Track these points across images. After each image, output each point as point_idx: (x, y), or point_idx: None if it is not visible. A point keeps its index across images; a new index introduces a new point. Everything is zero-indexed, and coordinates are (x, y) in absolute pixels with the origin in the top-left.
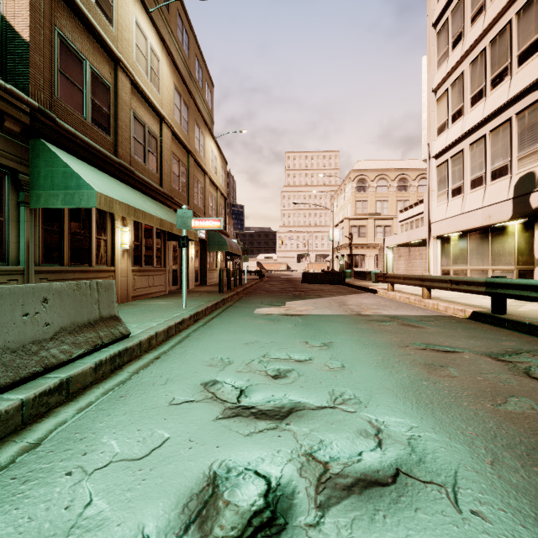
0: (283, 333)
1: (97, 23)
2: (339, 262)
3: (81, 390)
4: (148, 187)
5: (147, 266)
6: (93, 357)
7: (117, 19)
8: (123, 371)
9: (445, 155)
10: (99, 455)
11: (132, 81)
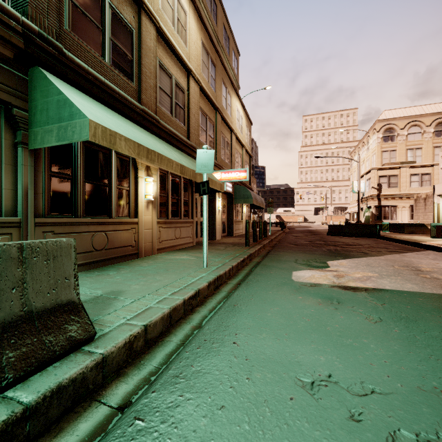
0: (375, 347)
1: None
2: (364, 214)
3: None
4: (174, 138)
5: (174, 218)
6: None
7: None
8: None
9: None
10: None
11: (157, 28)
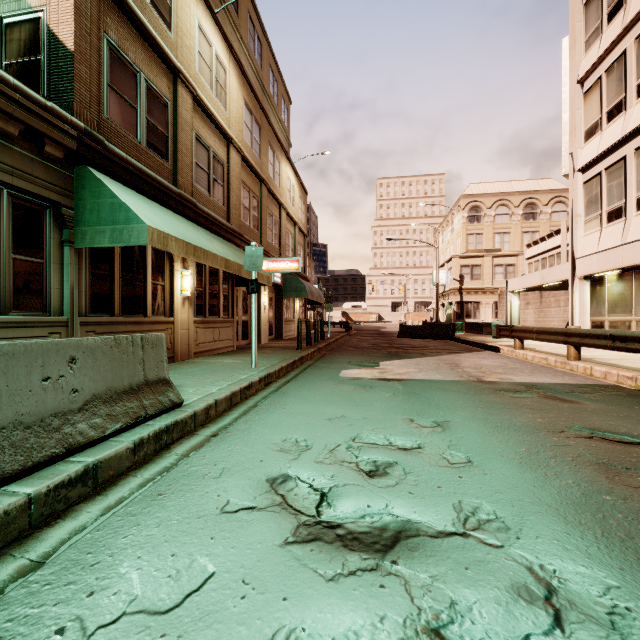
0: (379, 405)
1: (153, 28)
2: (445, 312)
3: (114, 478)
4: (213, 223)
5: (212, 317)
6: (133, 434)
7: (176, 23)
8: (171, 452)
9: (597, 166)
10: (110, 597)
11: (194, 96)
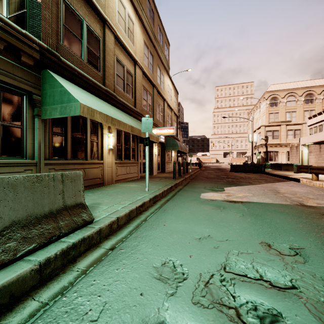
0: (235, 225)
1: None
2: (256, 157)
3: (15, 300)
4: (126, 107)
5: (126, 160)
6: (44, 252)
7: None
8: (74, 266)
9: None
10: None
11: (115, 35)
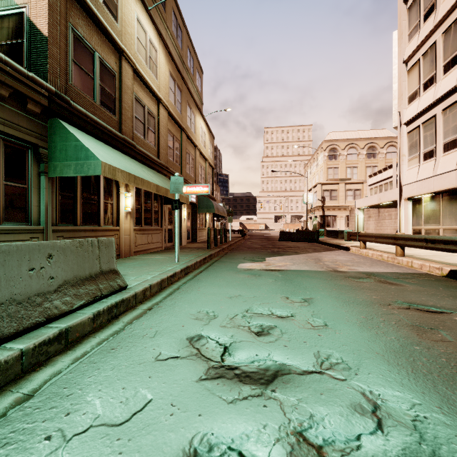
0: (264, 287)
1: (105, 20)
2: (312, 222)
3: (79, 339)
4: (147, 159)
5: (147, 226)
6: (92, 308)
7: (121, 17)
8: (119, 320)
9: (417, 121)
10: (81, 416)
11: (134, 68)
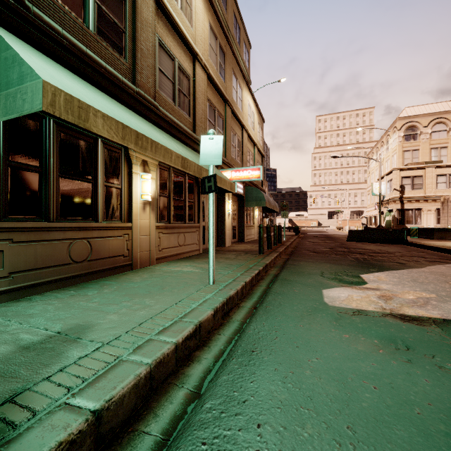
0: None
1: None
2: (384, 218)
3: None
4: (176, 129)
5: (177, 222)
6: None
7: None
8: None
9: None
10: None
11: None
